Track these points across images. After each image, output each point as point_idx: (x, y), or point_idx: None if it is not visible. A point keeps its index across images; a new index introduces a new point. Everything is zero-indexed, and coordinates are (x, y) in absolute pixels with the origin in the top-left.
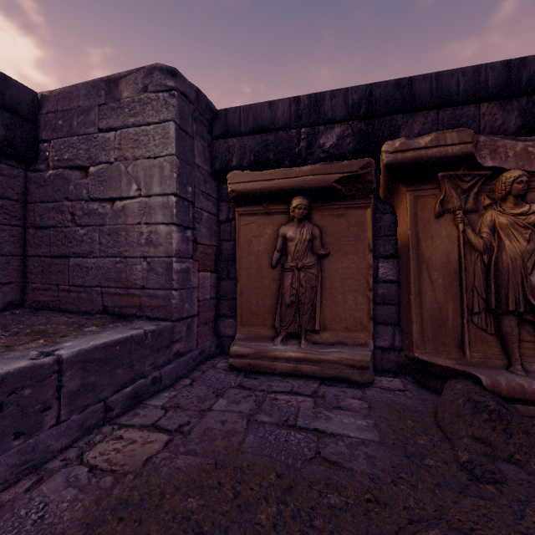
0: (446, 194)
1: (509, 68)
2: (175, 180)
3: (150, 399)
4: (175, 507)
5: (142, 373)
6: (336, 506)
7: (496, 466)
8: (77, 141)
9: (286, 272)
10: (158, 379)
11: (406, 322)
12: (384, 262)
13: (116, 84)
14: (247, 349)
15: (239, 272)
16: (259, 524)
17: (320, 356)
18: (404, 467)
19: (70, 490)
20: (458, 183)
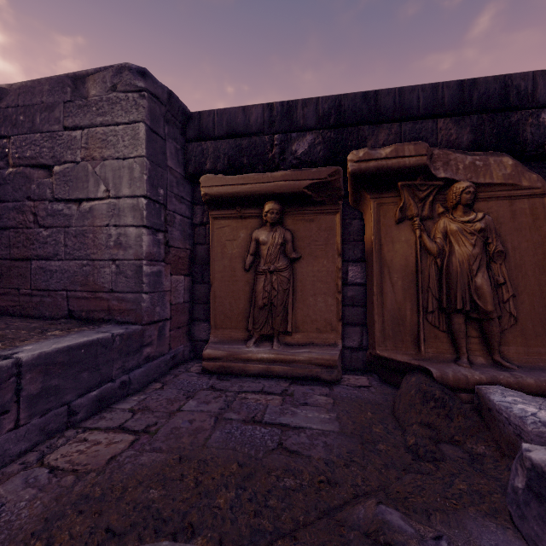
0: (405, 202)
1: (462, 88)
2: (146, 182)
3: (117, 403)
4: (136, 498)
5: (109, 377)
6: (291, 488)
7: (439, 447)
8: (40, 138)
9: (259, 275)
10: (127, 383)
11: (371, 322)
12: (353, 265)
13: (83, 81)
14: (220, 352)
15: (213, 275)
16: (217, 507)
17: (291, 357)
18: (357, 452)
19: (29, 490)
20: (415, 192)
